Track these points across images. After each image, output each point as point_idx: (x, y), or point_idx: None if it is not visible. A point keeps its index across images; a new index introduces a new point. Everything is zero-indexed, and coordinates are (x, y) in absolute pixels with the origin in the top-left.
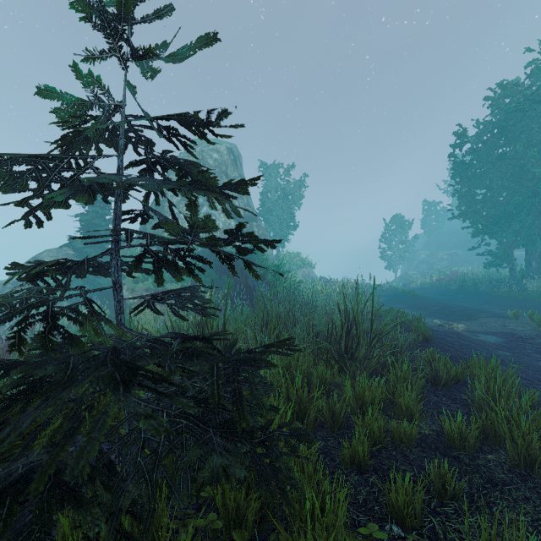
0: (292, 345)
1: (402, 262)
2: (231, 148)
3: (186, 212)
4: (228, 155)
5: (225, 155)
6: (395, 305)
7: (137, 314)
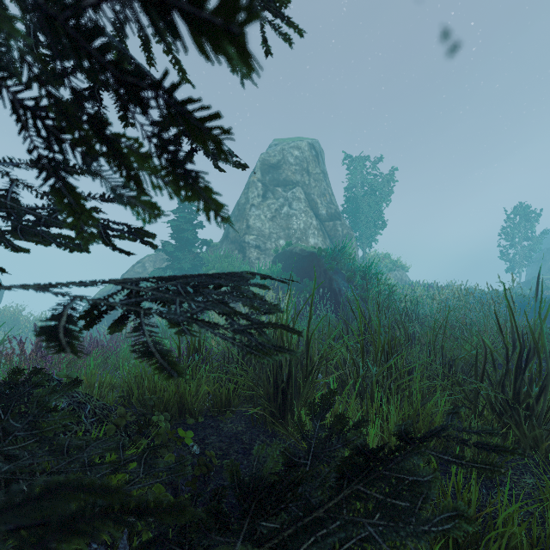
0: (490, 428)
1: (528, 264)
2: (312, 143)
3: (266, 213)
4: (309, 151)
5: (306, 151)
6: (530, 318)
7: (117, 331)
